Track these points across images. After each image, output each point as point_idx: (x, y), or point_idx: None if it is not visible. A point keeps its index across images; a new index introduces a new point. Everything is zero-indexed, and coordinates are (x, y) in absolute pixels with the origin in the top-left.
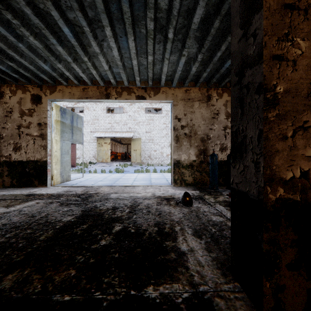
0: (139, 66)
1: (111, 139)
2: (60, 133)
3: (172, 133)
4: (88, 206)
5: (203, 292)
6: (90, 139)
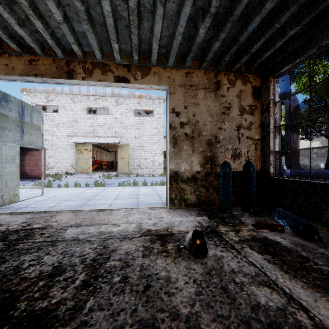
0: (115, 20)
1: (95, 145)
2: None
3: (167, 133)
4: (2, 267)
5: None
6: (67, 145)
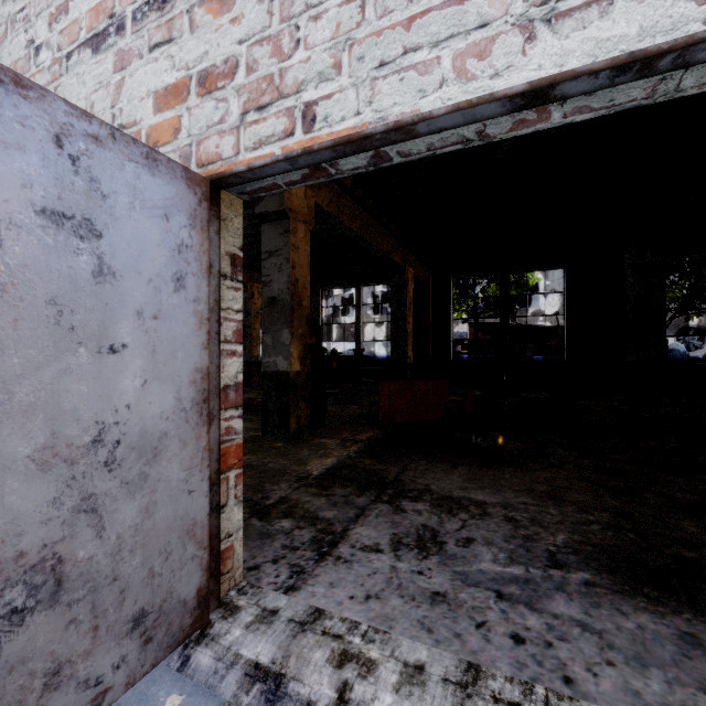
0: None
1: None
2: None
3: None
4: None
5: None
6: None
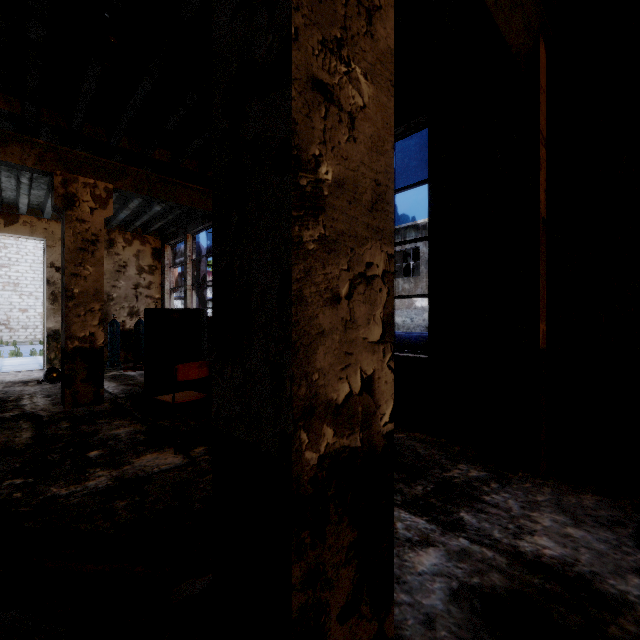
0: None
1: None
2: None
3: (45, 288)
4: None
5: (30, 411)
6: None
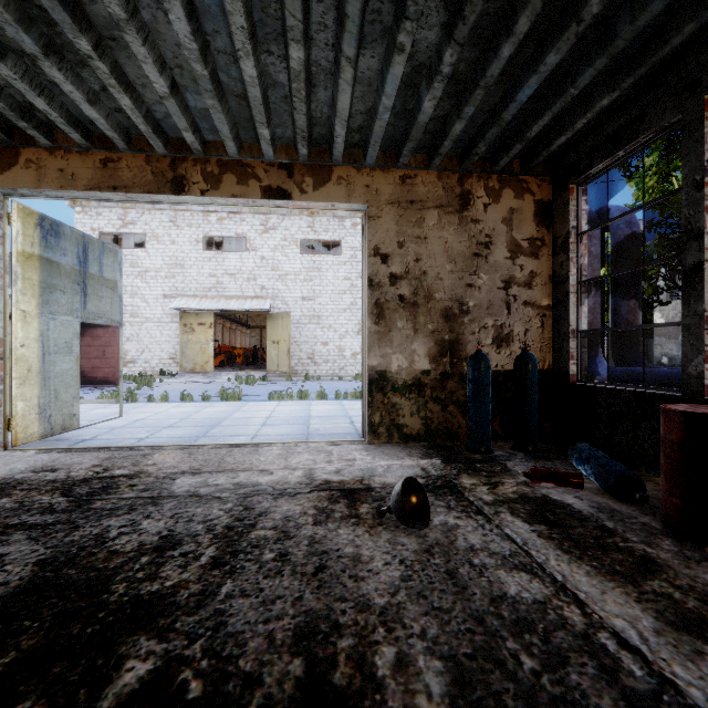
0: (265, 88)
1: (220, 315)
2: (38, 293)
3: (365, 295)
4: (76, 536)
5: None
6: (163, 315)
